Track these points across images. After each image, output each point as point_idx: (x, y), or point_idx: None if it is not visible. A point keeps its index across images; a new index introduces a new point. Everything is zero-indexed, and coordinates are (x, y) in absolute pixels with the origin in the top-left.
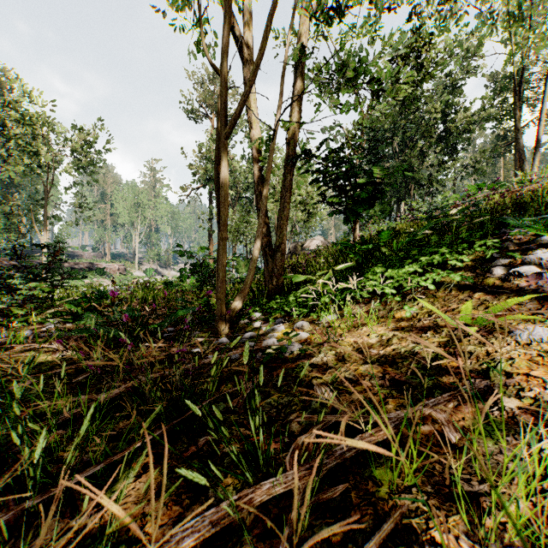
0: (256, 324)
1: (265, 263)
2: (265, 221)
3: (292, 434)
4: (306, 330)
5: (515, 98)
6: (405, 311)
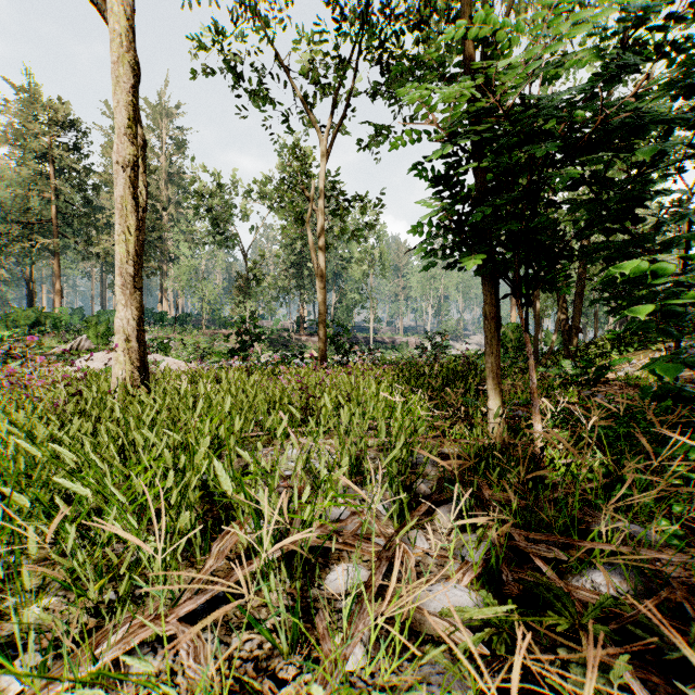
0: None
1: (564, 340)
2: (564, 314)
3: None
4: None
5: None
6: None
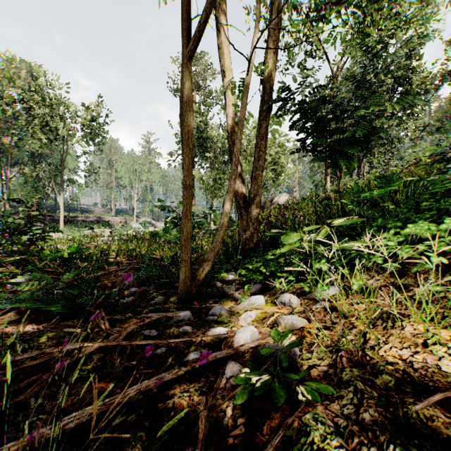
0: (228, 289)
1: (239, 216)
2: (239, 172)
3: None
4: (297, 309)
5: None
6: None
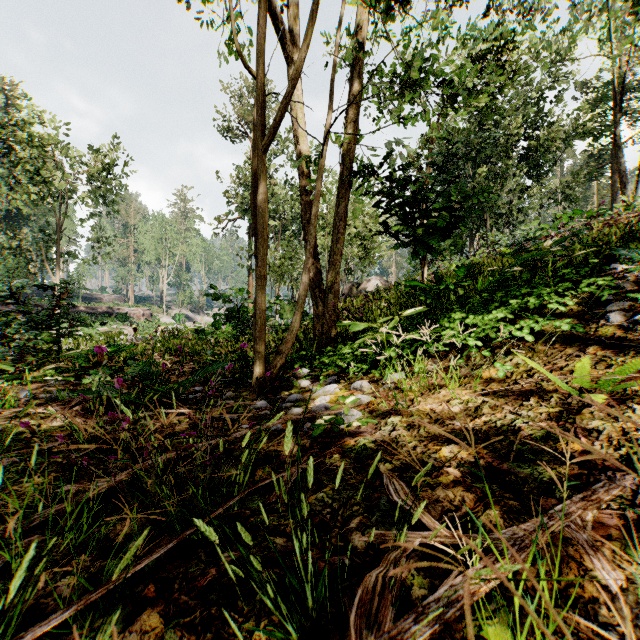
0: (303, 383)
1: (315, 307)
2: (315, 256)
3: (354, 551)
4: (367, 391)
5: (614, 108)
6: (495, 369)
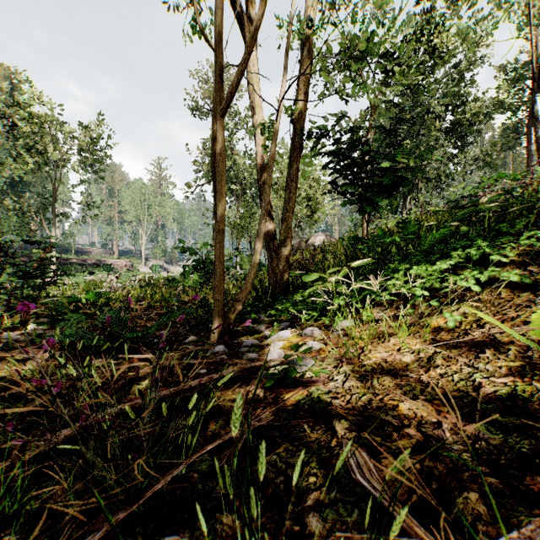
0: (258, 328)
1: (269, 259)
2: (269, 213)
3: (311, 539)
4: (318, 338)
5: (531, 85)
6: (442, 318)
